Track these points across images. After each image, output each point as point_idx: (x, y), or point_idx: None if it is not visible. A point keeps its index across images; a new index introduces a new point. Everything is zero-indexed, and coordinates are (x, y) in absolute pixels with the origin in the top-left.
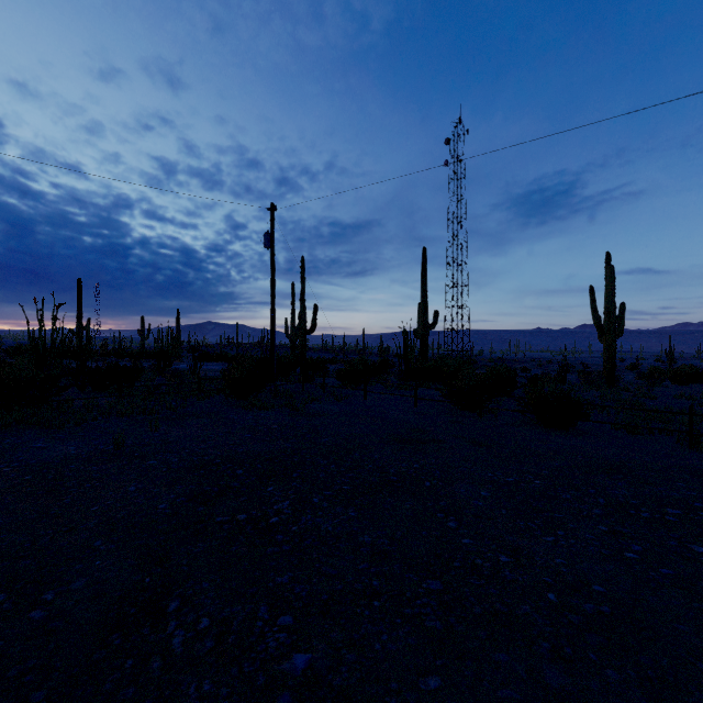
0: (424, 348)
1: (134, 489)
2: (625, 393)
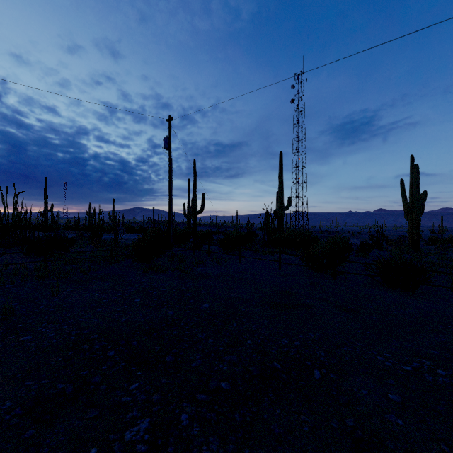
0: (281, 224)
1: None
2: (429, 257)
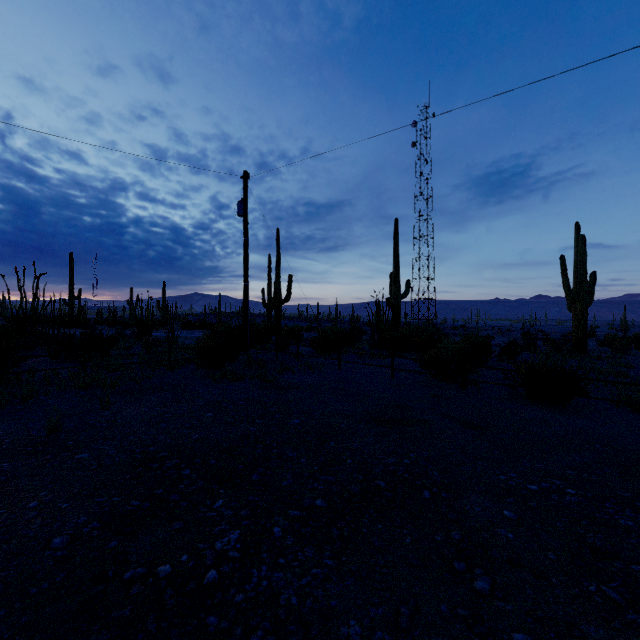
0: (396, 317)
1: (37, 504)
2: (599, 362)
